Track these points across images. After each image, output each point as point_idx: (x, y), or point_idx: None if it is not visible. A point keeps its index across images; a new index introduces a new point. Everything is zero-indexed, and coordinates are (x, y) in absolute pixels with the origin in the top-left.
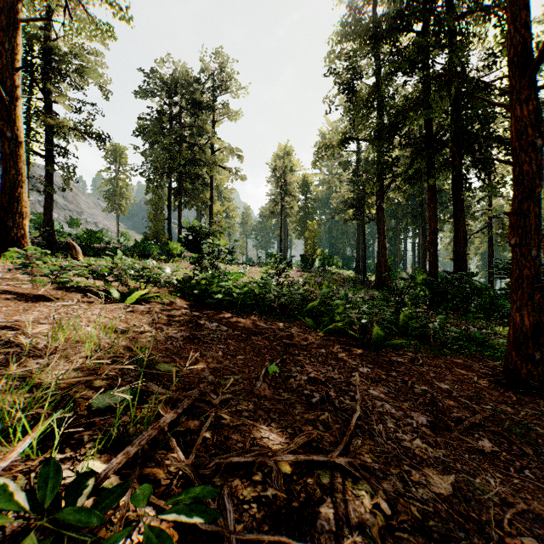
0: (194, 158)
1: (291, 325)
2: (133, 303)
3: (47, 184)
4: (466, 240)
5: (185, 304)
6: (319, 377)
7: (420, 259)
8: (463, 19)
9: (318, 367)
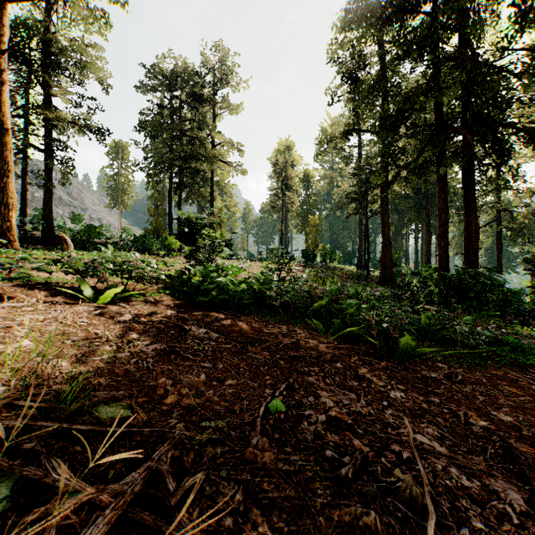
0: (194, 152)
1: (296, 328)
2: (108, 302)
3: (46, 179)
4: (478, 234)
5: (173, 303)
6: (343, 417)
7: (423, 254)
8: (475, 1)
9: (337, 395)
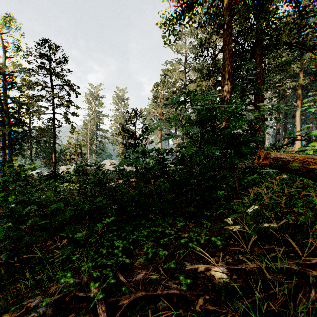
0: None
1: None
2: None
3: None
4: None
5: None
6: None
7: None
8: None
9: None
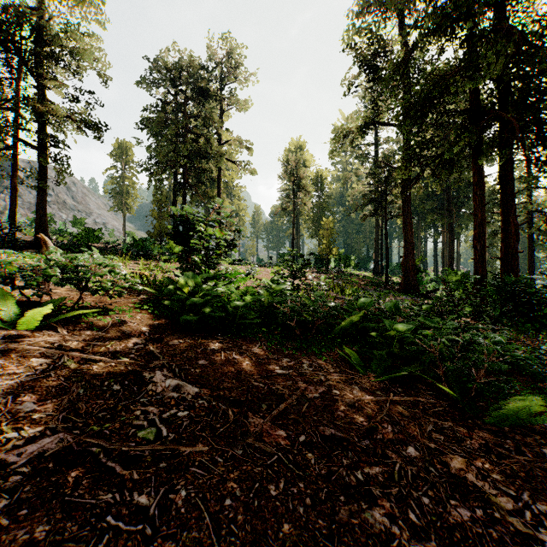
0: (200, 151)
1: (322, 360)
2: (38, 327)
3: (40, 178)
4: (517, 235)
5: (146, 325)
6: None
7: (444, 259)
8: None
9: None
